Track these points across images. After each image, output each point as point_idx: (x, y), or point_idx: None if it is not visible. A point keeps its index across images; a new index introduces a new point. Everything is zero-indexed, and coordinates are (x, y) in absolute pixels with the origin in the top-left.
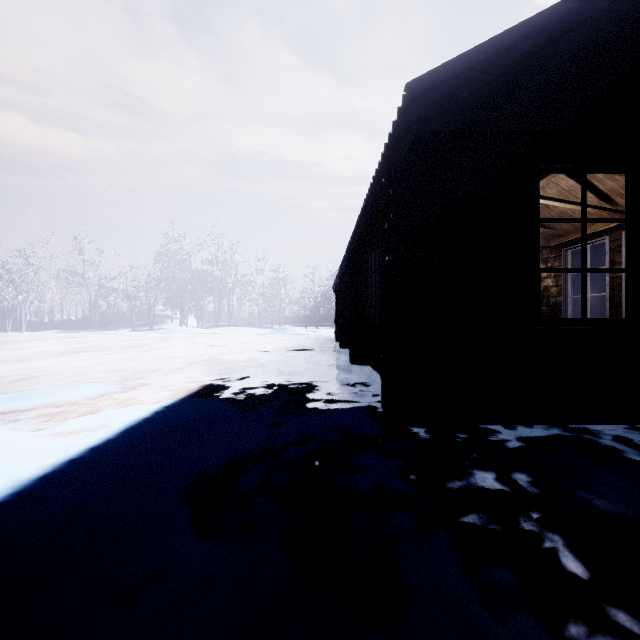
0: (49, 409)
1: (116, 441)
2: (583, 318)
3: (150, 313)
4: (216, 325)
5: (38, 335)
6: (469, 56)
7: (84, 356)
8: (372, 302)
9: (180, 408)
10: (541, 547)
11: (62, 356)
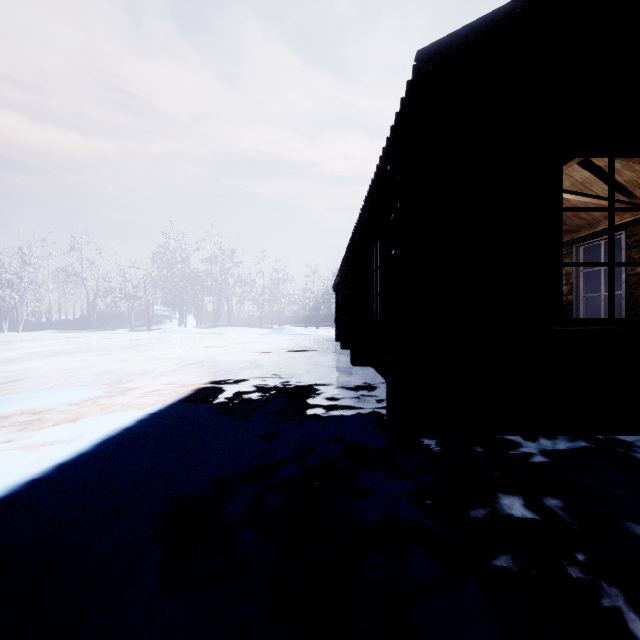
0: (25, 416)
1: (88, 456)
2: (610, 317)
3: (148, 313)
4: (215, 325)
5: (34, 335)
6: (488, 20)
7: (76, 357)
8: (374, 301)
9: (167, 416)
10: (598, 605)
11: (53, 357)
